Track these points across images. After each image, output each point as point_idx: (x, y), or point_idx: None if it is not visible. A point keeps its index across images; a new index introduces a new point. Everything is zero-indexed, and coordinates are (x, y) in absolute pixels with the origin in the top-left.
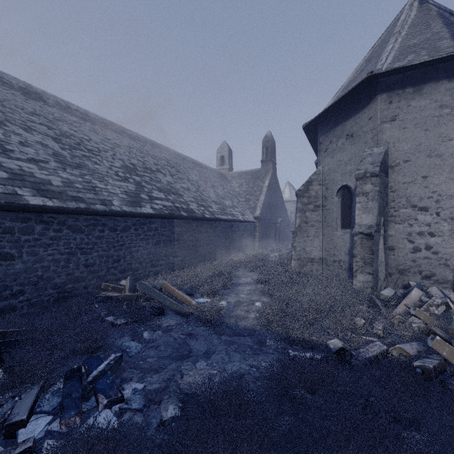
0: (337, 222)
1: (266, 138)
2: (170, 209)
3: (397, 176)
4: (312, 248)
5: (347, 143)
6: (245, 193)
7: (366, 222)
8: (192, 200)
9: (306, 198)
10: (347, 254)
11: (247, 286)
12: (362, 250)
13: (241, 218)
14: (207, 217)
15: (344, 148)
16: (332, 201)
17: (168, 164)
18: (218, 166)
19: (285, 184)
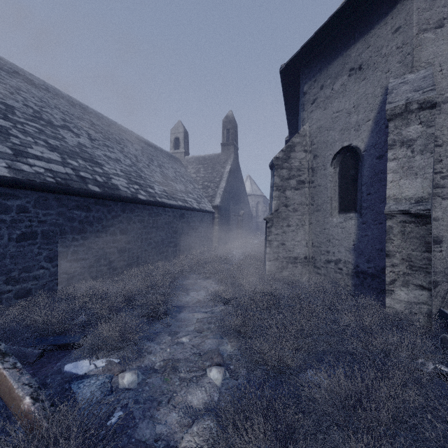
0: (332, 203)
1: (227, 118)
2: (63, 177)
3: (446, 120)
4: (294, 243)
5: (352, 81)
6: (202, 179)
7: (410, 193)
8: (120, 174)
9: (286, 171)
10: (351, 250)
11: (196, 313)
12: (406, 244)
13: (196, 206)
14: (141, 198)
15: (345, 90)
16: (324, 174)
17: (91, 128)
18: (172, 149)
19: (246, 177)
